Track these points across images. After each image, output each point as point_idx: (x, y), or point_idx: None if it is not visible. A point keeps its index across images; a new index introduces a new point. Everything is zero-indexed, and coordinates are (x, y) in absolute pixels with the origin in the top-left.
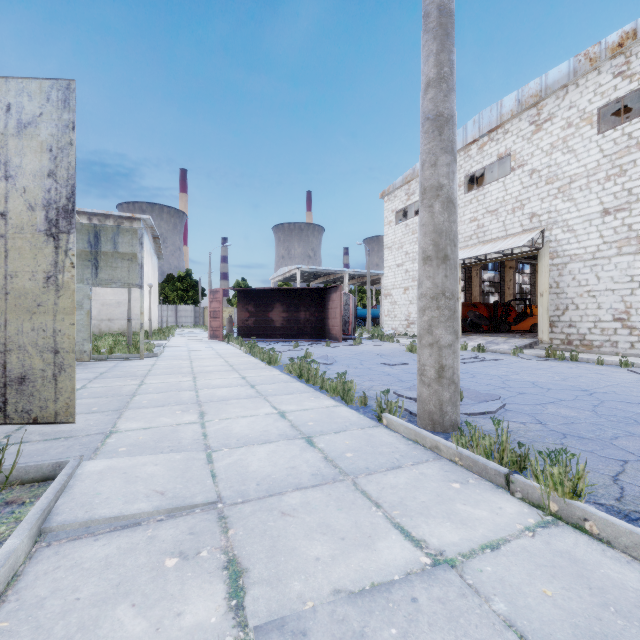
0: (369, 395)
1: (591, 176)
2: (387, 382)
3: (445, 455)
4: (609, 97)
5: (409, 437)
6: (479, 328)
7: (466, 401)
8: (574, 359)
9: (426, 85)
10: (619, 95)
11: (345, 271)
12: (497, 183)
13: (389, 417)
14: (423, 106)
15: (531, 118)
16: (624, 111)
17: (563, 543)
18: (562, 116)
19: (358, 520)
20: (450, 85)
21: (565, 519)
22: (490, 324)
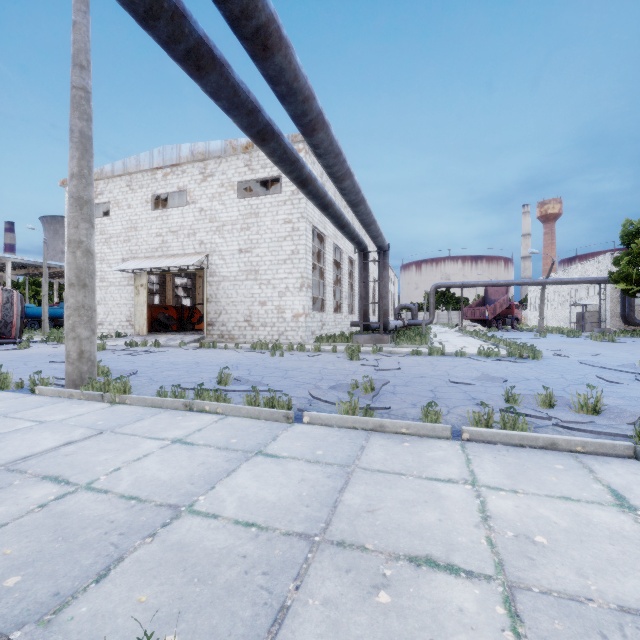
0: (28, 383)
1: (234, 225)
2: (51, 374)
3: (76, 397)
4: (243, 177)
5: (55, 396)
6: (168, 328)
7: (113, 376)
8: (215, 347)
9: (72, 175)
10: (247, 179)
11: (7, 257)
12: (178, 210)
13: (41, 388)
14: (70, 187)
15: (201, 169)
16: (258, 185)
17: (114, 408)
18: (219, 177)
19: (6, 424)
20: (89, 181)
21: (121, 403)
22: (179, 324)
